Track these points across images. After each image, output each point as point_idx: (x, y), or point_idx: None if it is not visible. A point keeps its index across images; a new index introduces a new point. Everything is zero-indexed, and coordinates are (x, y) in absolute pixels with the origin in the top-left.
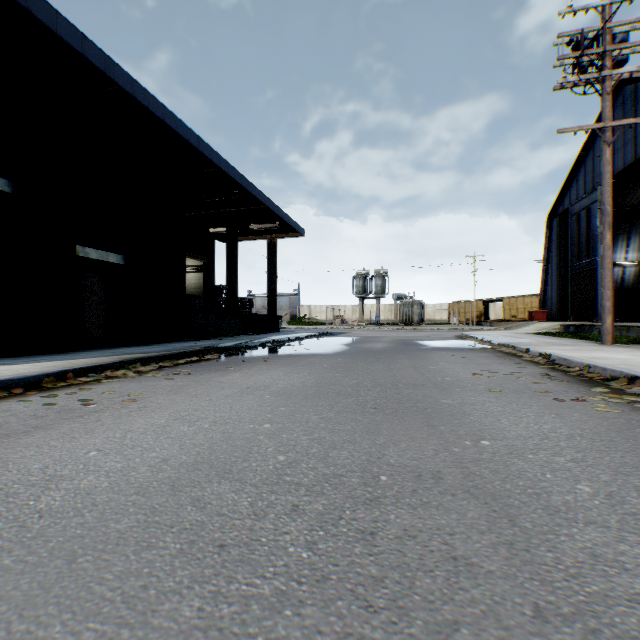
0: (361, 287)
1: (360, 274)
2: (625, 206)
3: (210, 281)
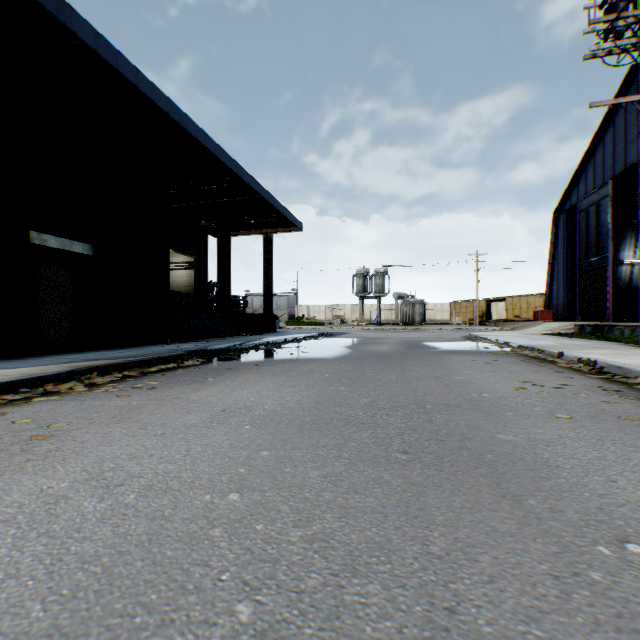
0: (361, 286)
1: (360, 273)
2: (634, 202)
3: (202, 278)
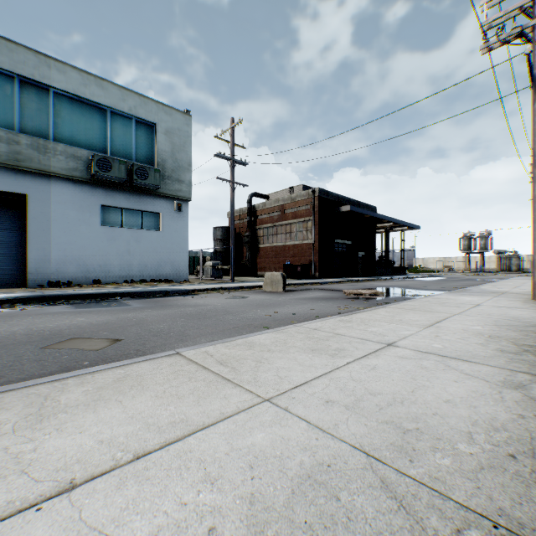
0: (465, 245)
1: (464, 236)
2: None
3: None
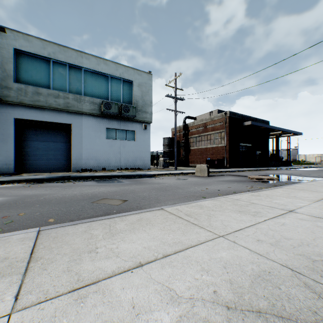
0: None
1: None
2: None
3: None
